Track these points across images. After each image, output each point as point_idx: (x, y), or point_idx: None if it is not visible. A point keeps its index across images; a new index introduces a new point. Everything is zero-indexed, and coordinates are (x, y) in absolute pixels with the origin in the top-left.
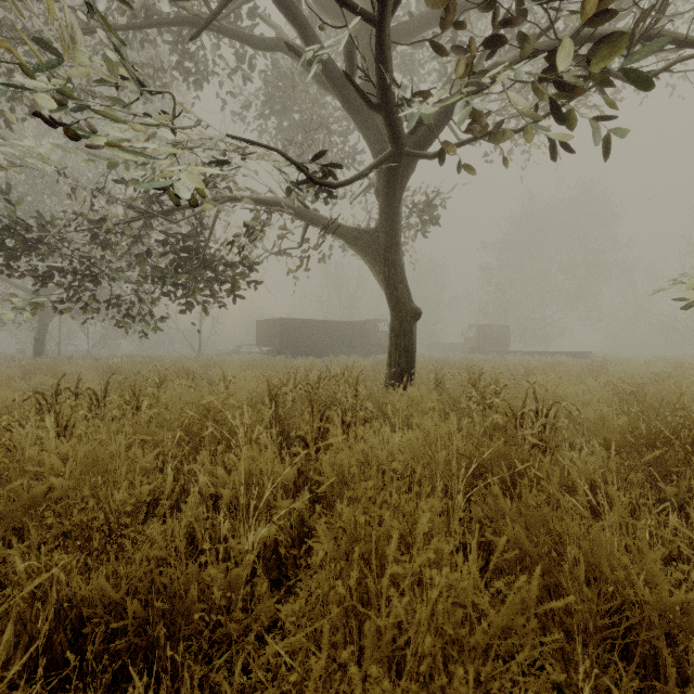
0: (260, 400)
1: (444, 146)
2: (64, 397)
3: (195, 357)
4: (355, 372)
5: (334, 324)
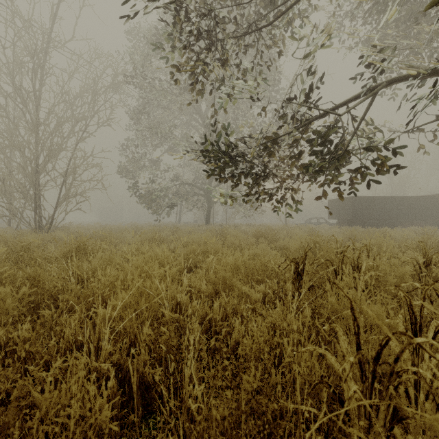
0: None
1: None
2: (307, 267)
3: (294, 226)
4: None
5: (402, 200)
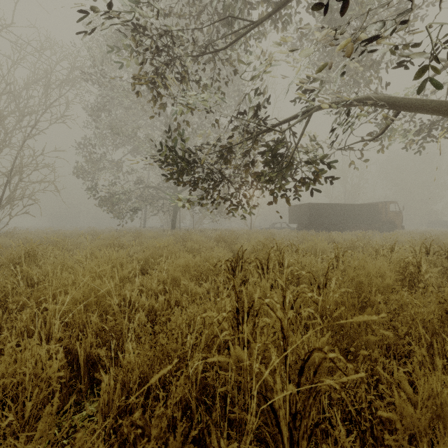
0: (395, 278)
1: None
2: (240, 264)
3: (256, 230)
4: None
5: (350, 206)
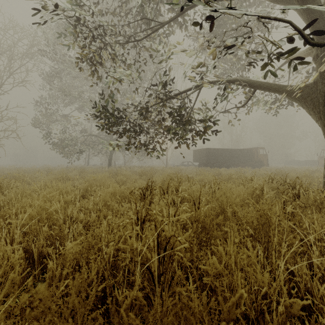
0: (248, 198)
1: None
2: (149, 191)
3: (169, 167)
4: (288, 180)
5: (234, 150)
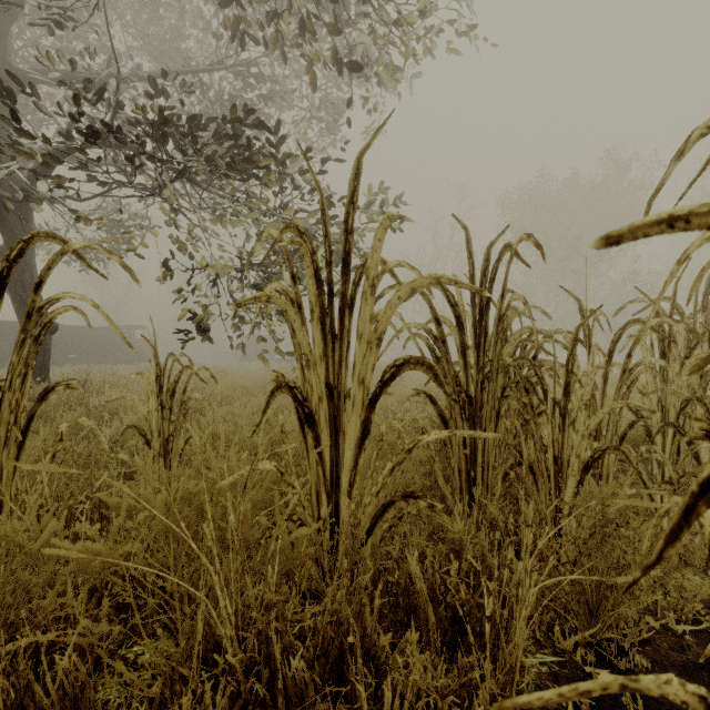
0: None
1: (7, 201)
2: None
3: None
4: None
5: (70, 329)
